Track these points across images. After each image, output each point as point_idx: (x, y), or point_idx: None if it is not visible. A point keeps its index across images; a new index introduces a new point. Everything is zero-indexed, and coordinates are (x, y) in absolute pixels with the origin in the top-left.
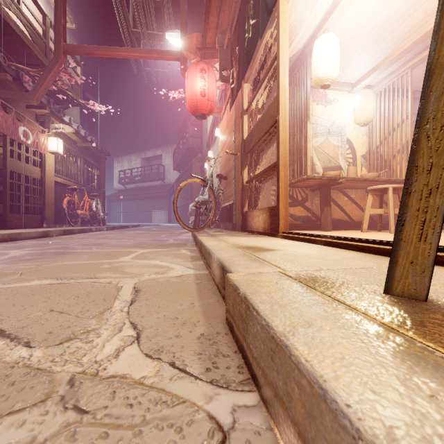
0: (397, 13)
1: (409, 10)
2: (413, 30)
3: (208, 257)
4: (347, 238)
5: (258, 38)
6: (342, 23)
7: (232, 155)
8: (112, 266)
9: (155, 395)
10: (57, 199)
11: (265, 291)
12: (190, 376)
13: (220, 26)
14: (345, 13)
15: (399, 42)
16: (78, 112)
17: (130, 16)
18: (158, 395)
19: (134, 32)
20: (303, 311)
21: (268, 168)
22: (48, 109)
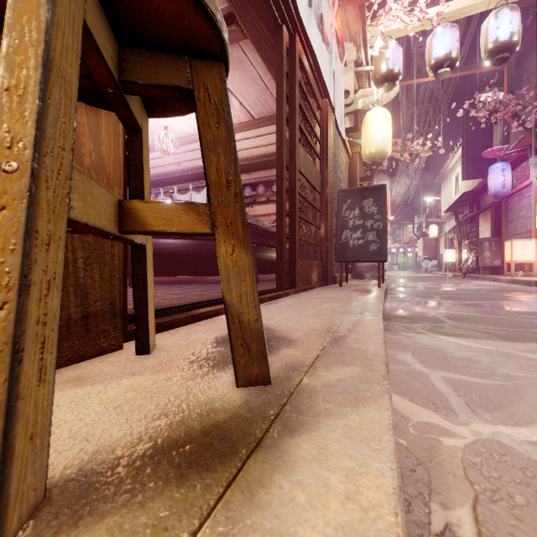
0: None
1: None
2: None
3: None
4: None
5: None
6: None
7: None
8: None
9: None
10: None
11: None
12: None
13: None
14: None
15: None
16: None
17: None
18: None
19: None
20: None
21: None
22: None
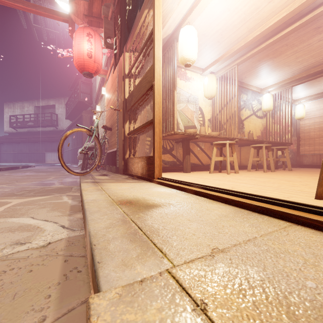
0: (232, 24)
1: (239, 24)
2: (240, 39)
3: (84, 216)
4: (213, 189)
5: (137, 9)
6: (198, 22)
7: (115, 110)
8: None
9: None
10: None
11: None
12: None
13: None
14: (201, 14)
15: (231, 45)
16: None
17: None
18: None
19: None
20: None
21: (146, 124)
22: None
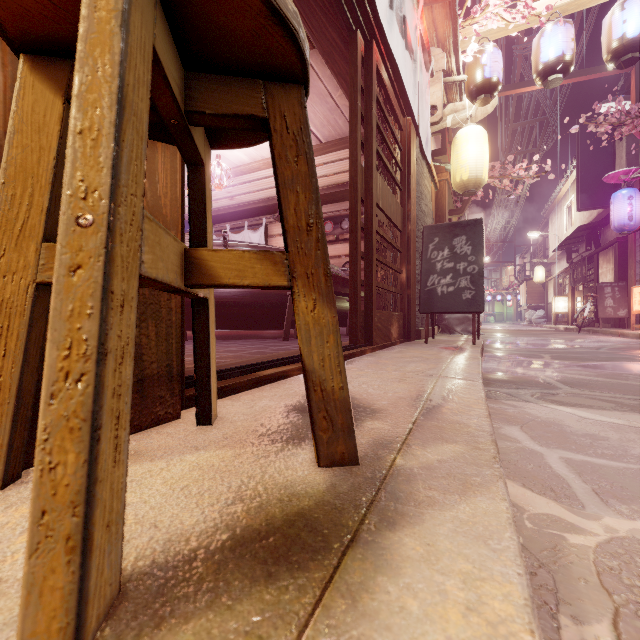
0: None
1: None
2: None
3: None
4: None
5: None
6: None
7: None
8: None
9: None
10: None
11: None
12: None
13: None
14: None
15: None
16: None
17: None
18: None
19: None
20: None
21: None
22: None
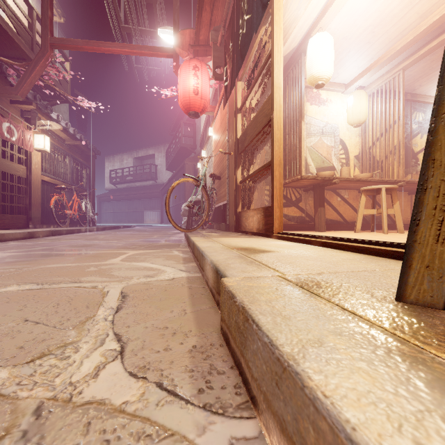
0: (391, 14)
1: (402, 11)
2: (406, 31)
3: (201, 258)
4: (345, 238)
5: (252, 34)
6: (336, 23)
7: (225, 154)
8: (99, 268)
9: (137, 427)
10: (45, 199)
11: (265, 299)
12: (180, 399)
13: (213, 22)
14: (339, 12)
15: (391, 43)
16: (67, 109)
17: (121, 12)
18: (141, 426)
19: (125, 28)
20: (310, 324)
21: (263, 168)
22: (35, 105)
